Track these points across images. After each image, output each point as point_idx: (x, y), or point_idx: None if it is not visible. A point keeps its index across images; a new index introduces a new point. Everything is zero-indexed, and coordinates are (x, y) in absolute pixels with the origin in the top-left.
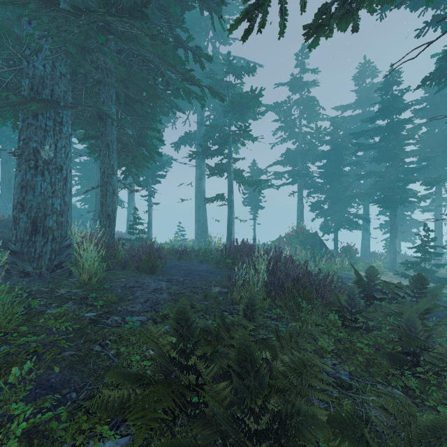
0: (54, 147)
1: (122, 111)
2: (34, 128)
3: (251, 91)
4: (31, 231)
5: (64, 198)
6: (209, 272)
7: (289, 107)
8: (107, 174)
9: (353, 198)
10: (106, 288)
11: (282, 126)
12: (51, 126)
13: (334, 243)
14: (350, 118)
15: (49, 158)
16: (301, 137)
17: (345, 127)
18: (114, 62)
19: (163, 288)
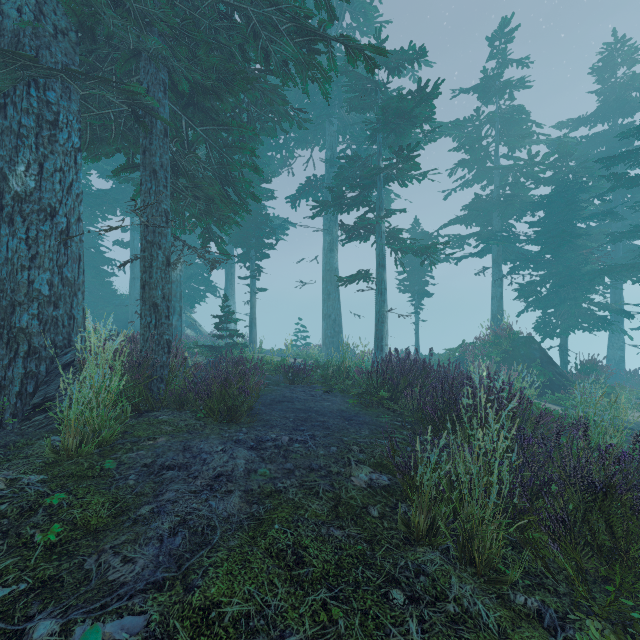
0: (36, 170)
1: (187, 117)
2: None
3: (419, 89)
4: None
5: (62, 270)
6: (344, 418)
7: (477, 128)
8: (153, 228)
9: (600, 274)
10: (106, 470)
11: (465, 160)
12: (31, 128)
13: (560, 354)
14: (587, 139)
15: (24, 191)
16: (498, 176)
17: (578, 154)
18: None
19: (236, 475)
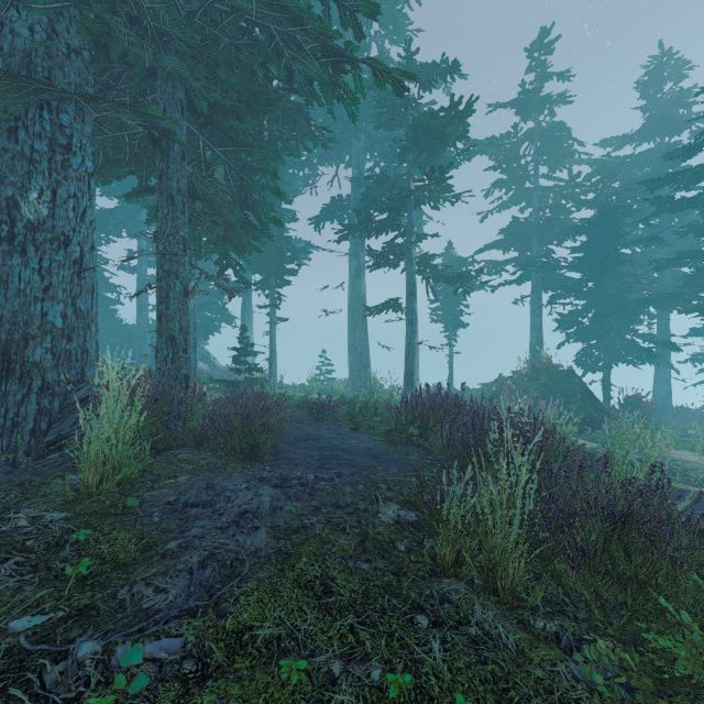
0: (49, 196)
1: (205, 137)
2: (10, 158)
3: (452, 106)
4: (0, 371)
5: (76, 302)
6: (372, 456)
7: (515, 145)
8: (170, 257)
9: (645, 304)
10: (129, 508)
11: (502, 180)
12: (43, 153)
13: (603, 389)
14: (632, 159)
15: (37, 219)
16: (538, 198)
17: (622, 175)
18: (166, 5)
19: (261, 511)
